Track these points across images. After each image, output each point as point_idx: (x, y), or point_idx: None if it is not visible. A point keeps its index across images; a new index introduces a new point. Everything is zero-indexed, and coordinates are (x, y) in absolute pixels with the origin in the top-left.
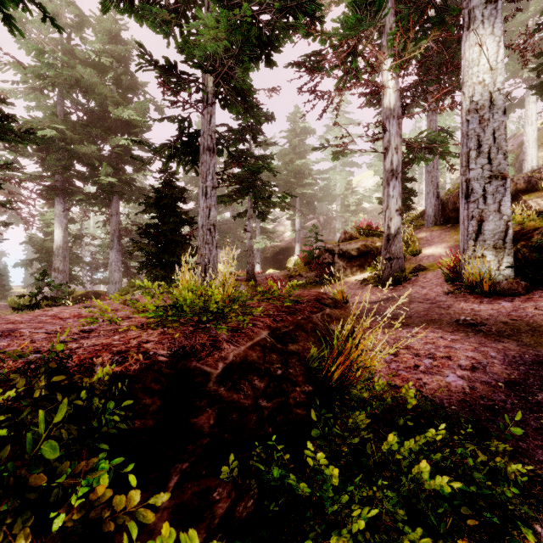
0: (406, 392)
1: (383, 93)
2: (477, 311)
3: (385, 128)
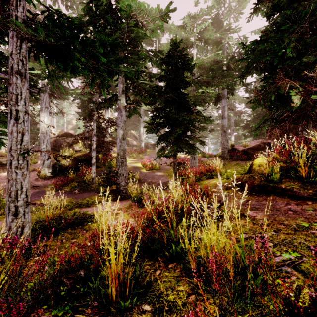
0: None
1: None
2: (38, 184)
3: None
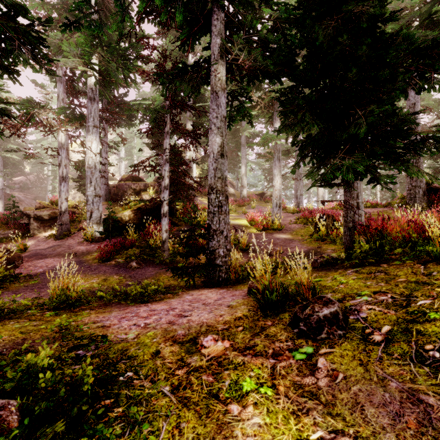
0: (11, 271)
1: (58, 133)
2: (80, 249)
3: (59, 153)
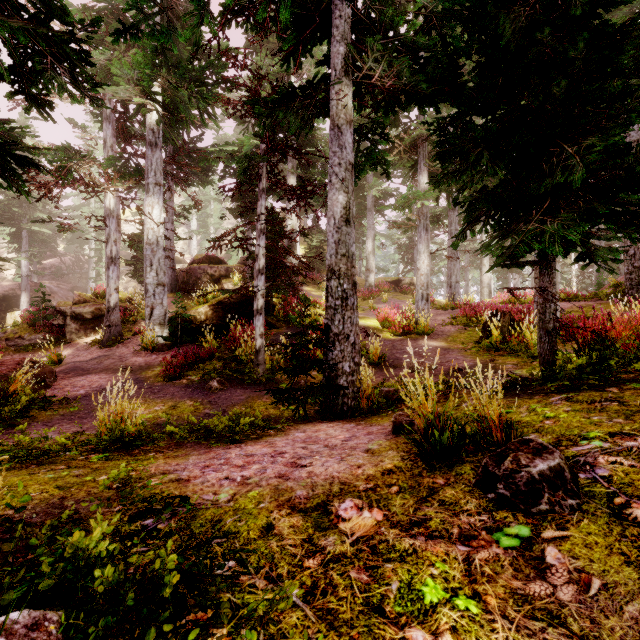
0: (41, 392)
1: (105, 195)
2: (136, 361)
3: (107, 223)
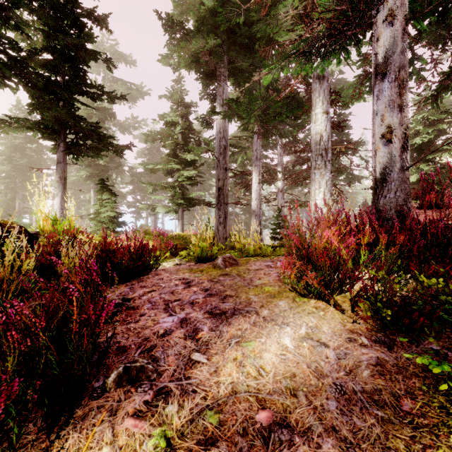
0: None
1: None
2: None
3: None
